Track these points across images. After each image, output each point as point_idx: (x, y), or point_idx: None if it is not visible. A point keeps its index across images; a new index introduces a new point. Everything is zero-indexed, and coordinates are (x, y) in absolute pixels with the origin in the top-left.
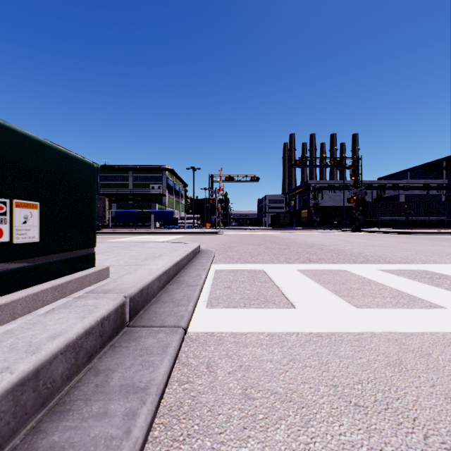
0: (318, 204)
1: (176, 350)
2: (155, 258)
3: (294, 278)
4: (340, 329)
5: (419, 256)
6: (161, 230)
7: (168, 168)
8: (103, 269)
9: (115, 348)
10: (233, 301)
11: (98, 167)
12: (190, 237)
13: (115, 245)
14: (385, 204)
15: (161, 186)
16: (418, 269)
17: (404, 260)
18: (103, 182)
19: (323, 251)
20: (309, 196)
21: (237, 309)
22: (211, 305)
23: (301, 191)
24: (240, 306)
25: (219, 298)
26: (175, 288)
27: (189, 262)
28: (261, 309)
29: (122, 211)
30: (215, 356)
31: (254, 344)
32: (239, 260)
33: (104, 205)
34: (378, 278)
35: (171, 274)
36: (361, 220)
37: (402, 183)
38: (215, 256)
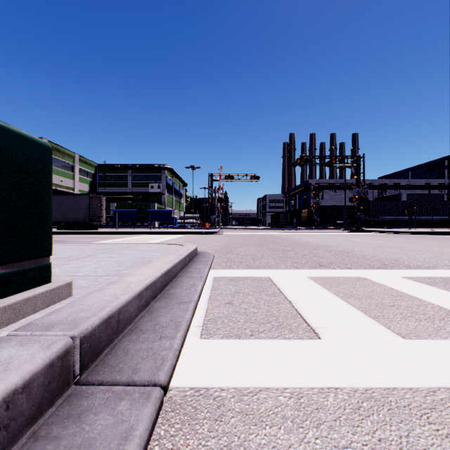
0: (319, 204)
1: (142, 444)
2: (142, 265)
3: (307, 289)
4: (396, 381)
5: (439, 259)
6: (159, 229)
7: (167, 167)
8: (61, 286)
9: (36, 442)
10: (236, 325)
11: (97, 166)
12: (189, 238)
13: (103, 247)
14: (387, 203)
15: (160, 185)
16: (449, 276)
17: (426, 264)
18: (102, 181)
19: (332, 253)
20: (309, 196)
21: (241, 339)
22: (207, 333)
23: (302, 190)
24: (246, 334)
25: (218, 321)
26: (161, 307)
27: (184, 268)
28: (275, 339)
29: (120, 211)
30: (209, 449)
31: (272, 417)
32: (240, 264)
33: (101, 204)
34: (409, 289)
35: (159, 286)
36: (363, 220)
37: (404, 182)
38: (214, 259)
